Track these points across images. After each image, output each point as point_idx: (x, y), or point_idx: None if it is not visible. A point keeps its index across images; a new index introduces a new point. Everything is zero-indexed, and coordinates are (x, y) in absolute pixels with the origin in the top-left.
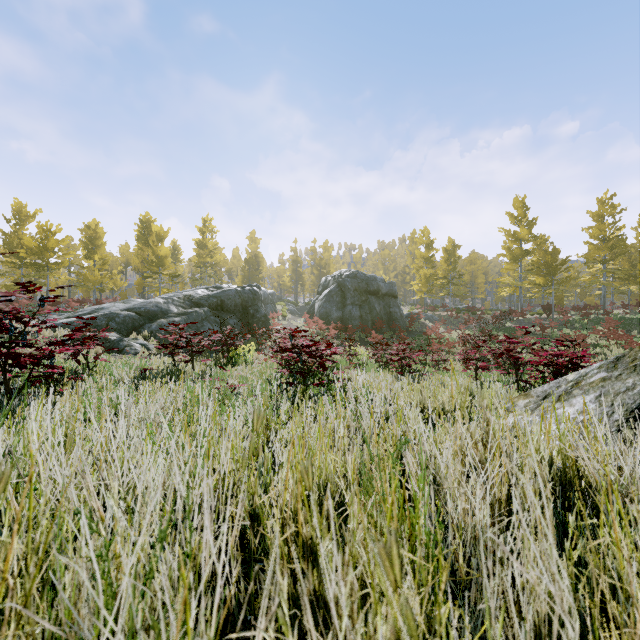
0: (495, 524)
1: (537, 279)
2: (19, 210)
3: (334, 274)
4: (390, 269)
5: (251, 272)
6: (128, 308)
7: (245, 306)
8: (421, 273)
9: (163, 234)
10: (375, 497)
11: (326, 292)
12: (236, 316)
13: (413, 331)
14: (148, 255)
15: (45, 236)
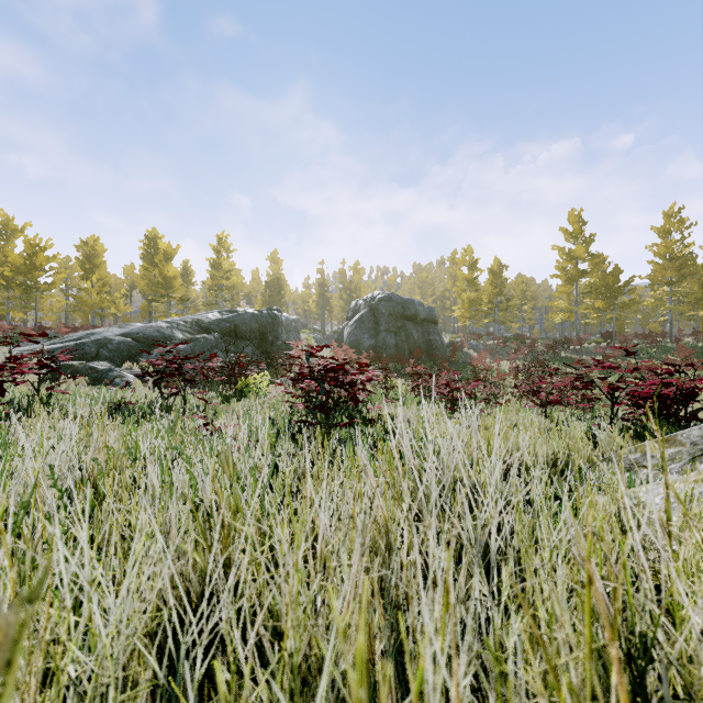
0: None
1: (596, 303)
2: (5, 223)
3: (366, 297)
4: (428, 293)
5: (272, 296)
6: (124, 333)
7: (263, 332)
8: (464, 297)
9: (171, 252)
10: None
11: (357, 317)
12: (252, 343)
13: (456, 362)
14: (155, 276)
15: (33, 252)
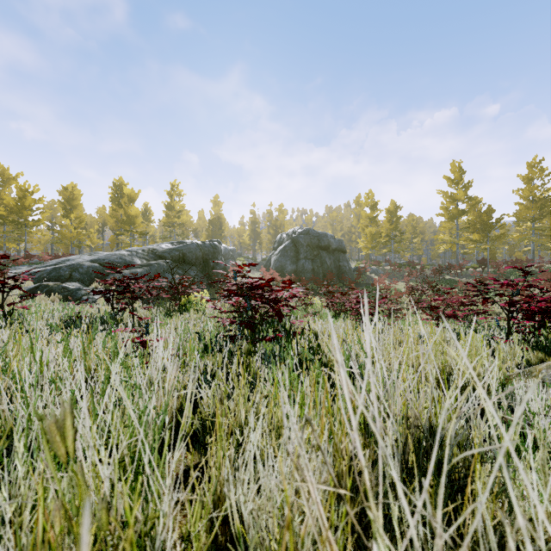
0: None
1: (474, 235)
2: (1, 173)
3: (288, 231)
4: (338, 229)
5: (214, 231)
6: (92, 259)
7: (206, 259)
8: (367, 231)
9: (134, 196)
10: None
11: (281, 247)
12: (197, 268)
13: (360, 283)
14: (121, 215)
15: (23, 195)
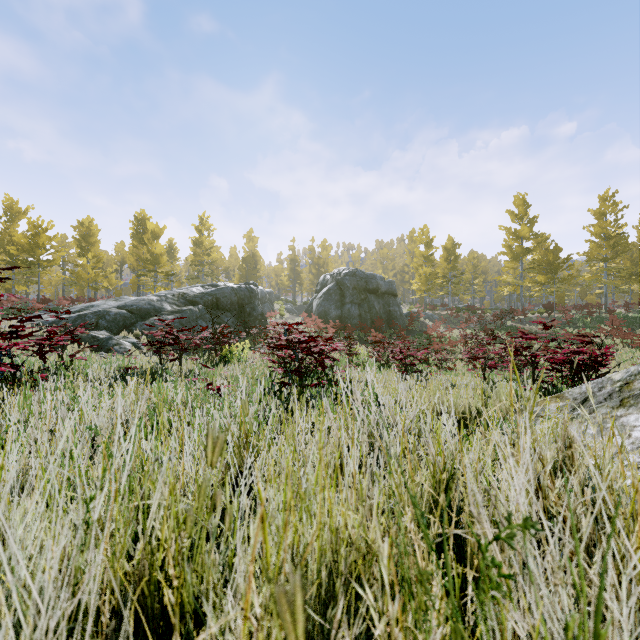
0: (635, 638)
1: (539, 277)
2: (10, 206)
3: (333, 272)
4: (389, 268)
5: (248, 271)
6: (119, 306)
7: (241, 304)
8: (421, 272)
9: (158, 231)
10: (440, 632)
11: (324, 290)
12: (232, 314)
13: (413, 330)
14: (143, 253)
15: (36, 232)
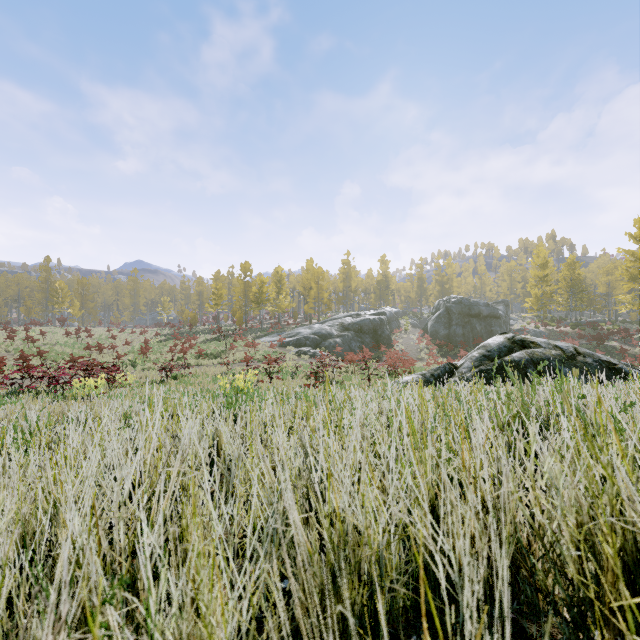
0: None
1: None
2: (245, 267)
3: (445, 299)
4: (517, 280)
5: (381, 291)
6: (313, 333)
7: (375, 329)
8: (532, 293)
9: (321, 273)
10: None
11: (436, 314)
12: (369, 336)
13: None
14: (310, 286)
15: (262, 286)
